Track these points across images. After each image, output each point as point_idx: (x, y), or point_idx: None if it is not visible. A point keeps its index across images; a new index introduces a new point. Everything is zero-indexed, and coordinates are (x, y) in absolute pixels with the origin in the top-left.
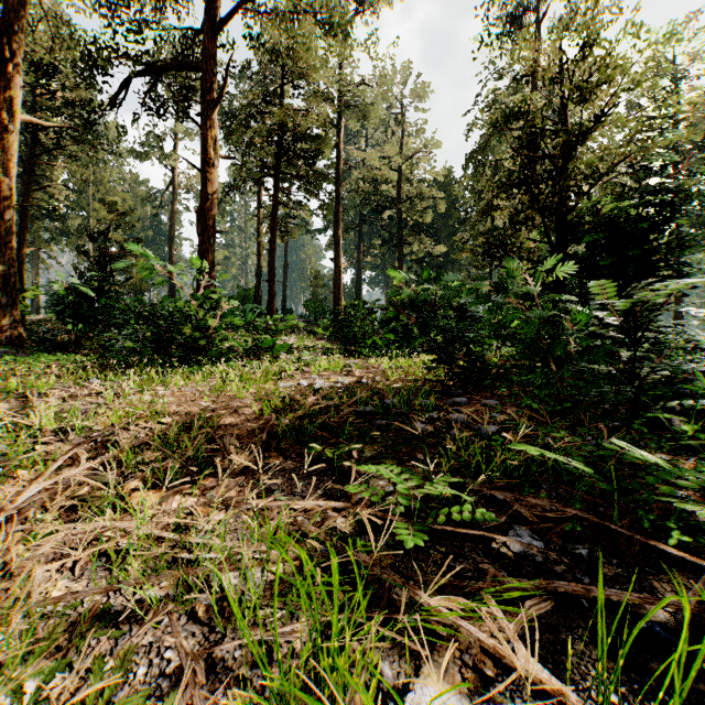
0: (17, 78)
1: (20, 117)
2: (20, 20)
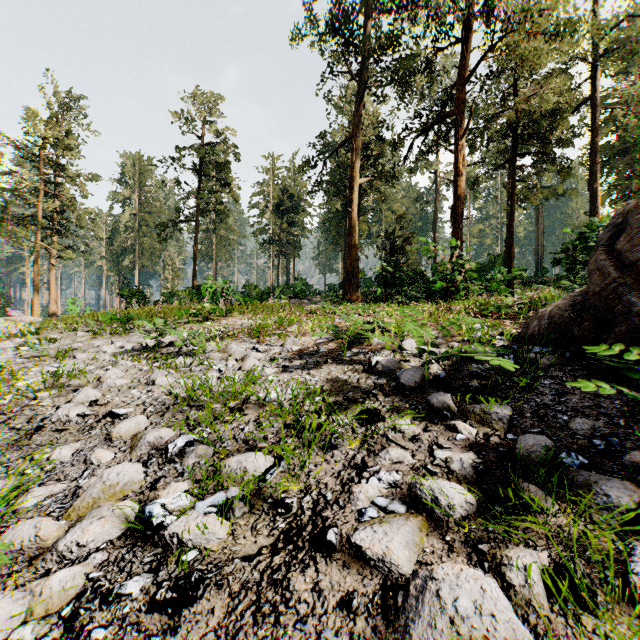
0: (357, 161)
1: (358, 181)
2: (358, 129)
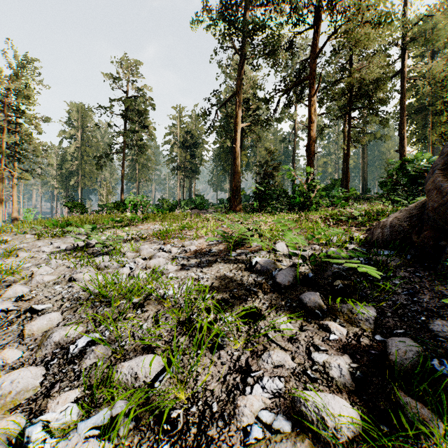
0: (239, 111)
1: (240, 126)
2: (240, 89)
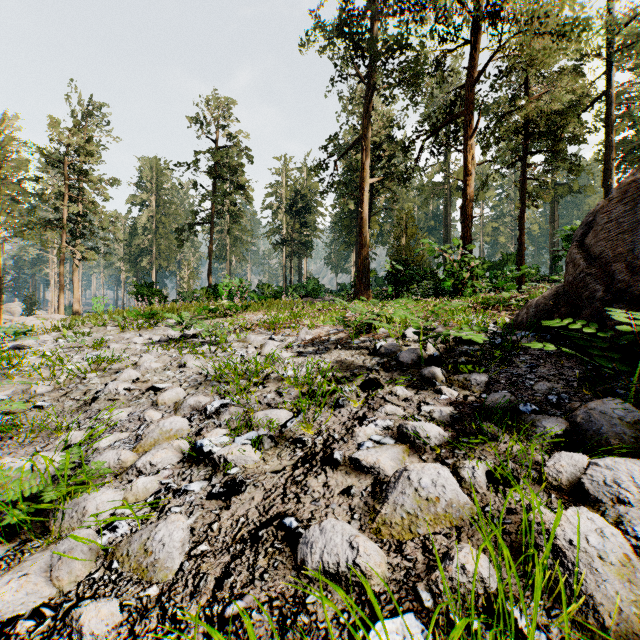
0: (368, 162)
1: (369, 181)
2: (369, 131)
